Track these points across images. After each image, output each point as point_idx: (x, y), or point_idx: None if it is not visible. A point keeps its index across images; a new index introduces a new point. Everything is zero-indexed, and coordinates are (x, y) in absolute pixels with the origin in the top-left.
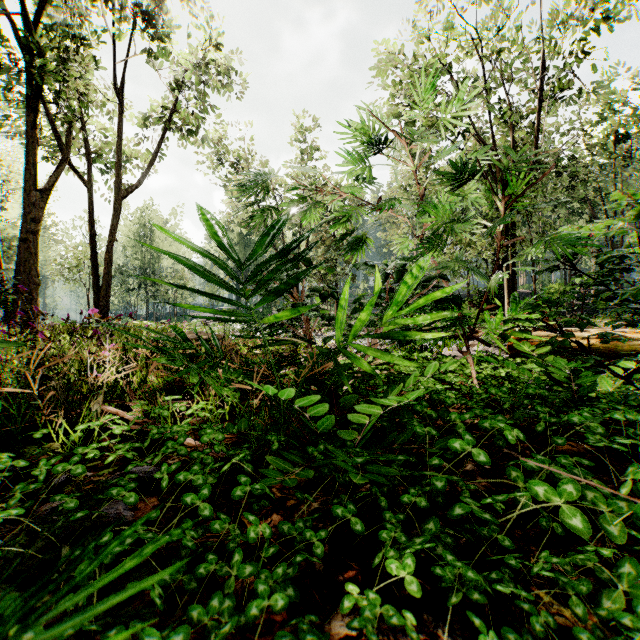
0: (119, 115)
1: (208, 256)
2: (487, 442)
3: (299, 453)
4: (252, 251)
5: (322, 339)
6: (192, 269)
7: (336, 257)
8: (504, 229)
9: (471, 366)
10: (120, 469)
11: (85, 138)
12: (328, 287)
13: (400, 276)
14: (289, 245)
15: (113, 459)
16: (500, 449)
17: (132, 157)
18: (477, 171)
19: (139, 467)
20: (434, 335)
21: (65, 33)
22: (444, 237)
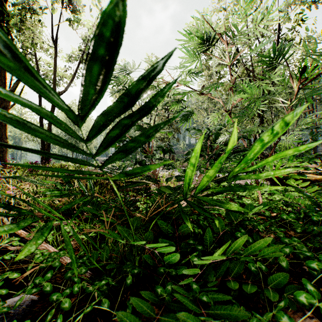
0: (55, 53)
1: (21, 101)
2: (288, 259)
3: (149, 295)
4: (81, 94)
5: (165, 179)
6: (8, 121)
7: (169, 129)
8: (257, 114)
9: (259, 194)
10: (2, 295)
11: (37, 66)
12: (168, 144)
13: (218, 137)
14: (134, 86)
15: (2, 280)
16: (302, 267)
17: (63, 77)
18: (283, 57)
19: (12, 299)
20: (271, 188)
21: (23, 7)
22: (250, 110)
